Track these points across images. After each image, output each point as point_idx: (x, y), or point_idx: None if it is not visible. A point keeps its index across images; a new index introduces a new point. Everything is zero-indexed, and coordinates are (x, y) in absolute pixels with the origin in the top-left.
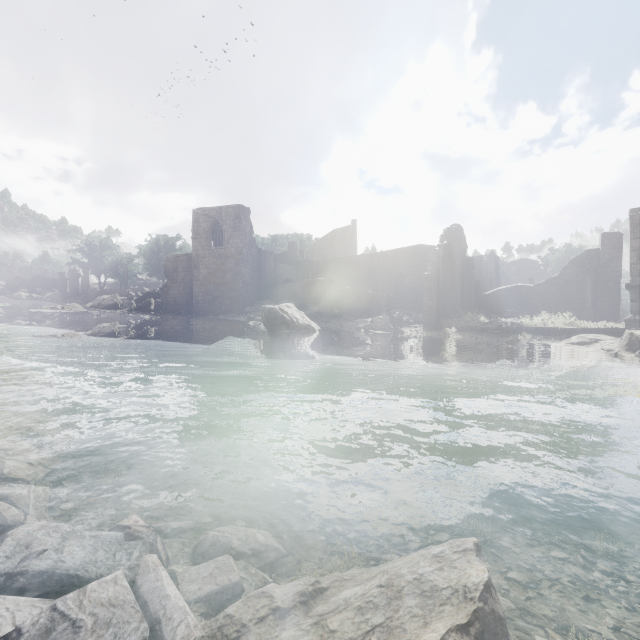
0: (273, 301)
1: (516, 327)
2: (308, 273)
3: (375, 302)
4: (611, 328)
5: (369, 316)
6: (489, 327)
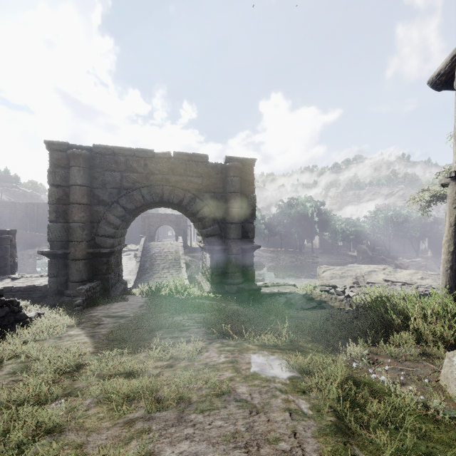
0: None
1: None
2: None
3: (38, 238)
4: (135, 249)
5: (33, 246)
6: None
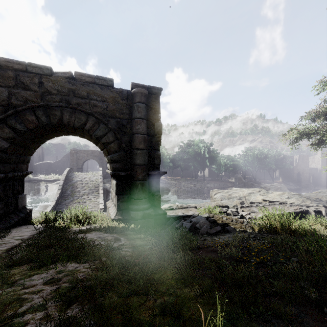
0: None
1: (41, 180)
2: None
3: None
4: None
5: None
6: (31, 180)
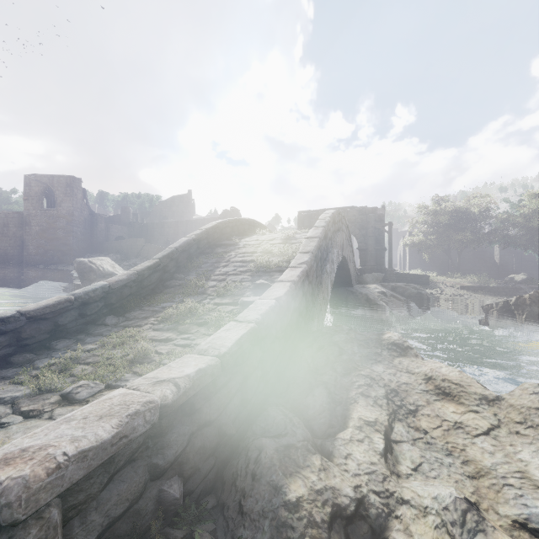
0: (103, 254)
1: None
2: (139, 232)
3: None
4: None
5: None
6: None
